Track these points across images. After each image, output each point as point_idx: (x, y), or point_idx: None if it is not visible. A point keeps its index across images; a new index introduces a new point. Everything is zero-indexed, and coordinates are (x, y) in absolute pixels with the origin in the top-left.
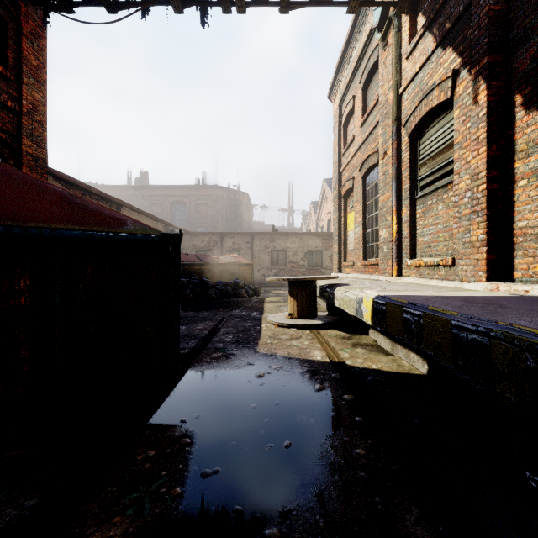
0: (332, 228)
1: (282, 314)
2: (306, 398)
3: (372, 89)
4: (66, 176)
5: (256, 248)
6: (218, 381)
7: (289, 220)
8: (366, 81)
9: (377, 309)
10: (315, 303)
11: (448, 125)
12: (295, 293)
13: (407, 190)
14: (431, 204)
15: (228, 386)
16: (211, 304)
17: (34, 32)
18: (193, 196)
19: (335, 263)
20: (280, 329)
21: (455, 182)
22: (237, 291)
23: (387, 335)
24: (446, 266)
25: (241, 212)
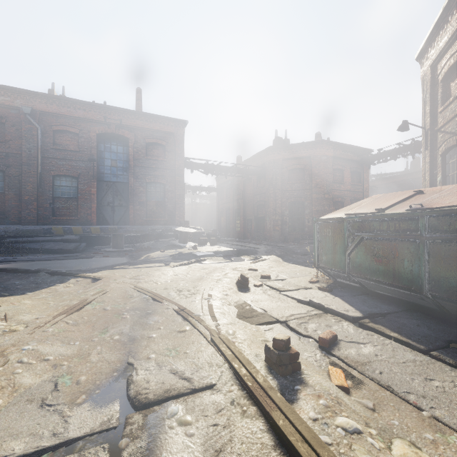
0: None
1: None
2: None
3: None
4: None
5: None
6: None
7: None
8: None
9: None
10: None
11: None
12: None
13: None
14: None
15: None
16: None
17: (366, 170)
18: None
19: None
20: None
21: None
22: None
23: None
24: None
25: None
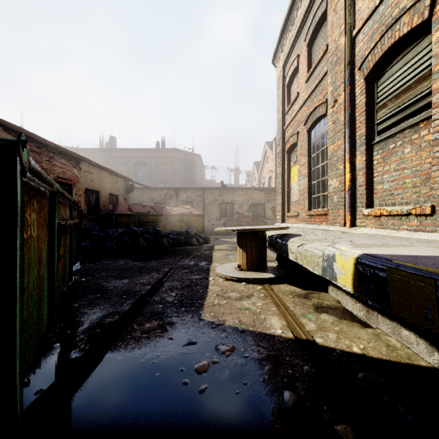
0: (273, 184)
1: (231, 265)
2: (274, 428)
3: (318, 44)
4: (18, 127)
5: (207, 201)
6: (140, 380)
7: (235, 178)
8: (312, 36)
9: (367, 275)
10: (265, 255)
11: (419, 56)
12: (244, 244)
13: (362, 135)
14: (394, 148)
15: (152, 393)
16: (163, 253)
17: None
18: (154, 157)
19: (279, 214)
20: (228, 283)
21: (434, 117)
22: (188, 239)
23: (358, 298)
24: (421, 216)
25: (195, 171)
